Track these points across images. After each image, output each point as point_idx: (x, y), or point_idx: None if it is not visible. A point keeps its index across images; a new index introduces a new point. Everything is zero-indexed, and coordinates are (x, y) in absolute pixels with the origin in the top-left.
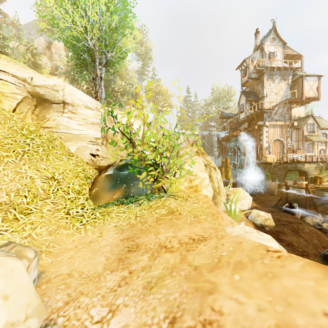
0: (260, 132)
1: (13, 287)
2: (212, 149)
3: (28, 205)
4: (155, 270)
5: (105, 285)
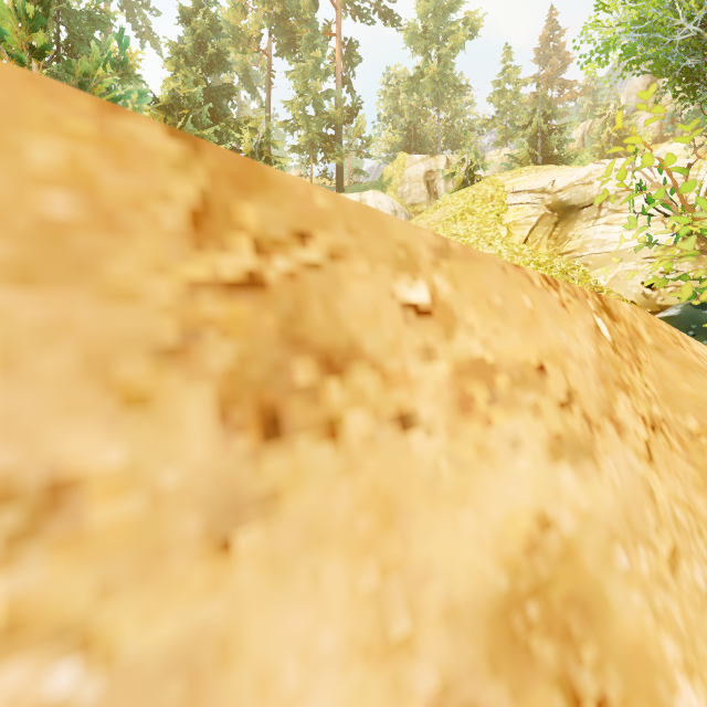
0: None
1: None
2: None
3: None
4: None
5: None
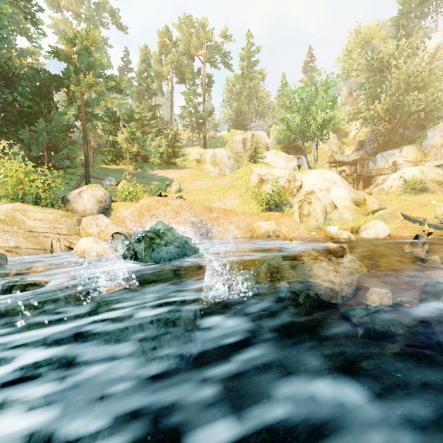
0: None
1: None
2: None
3: None
4: None
5: None
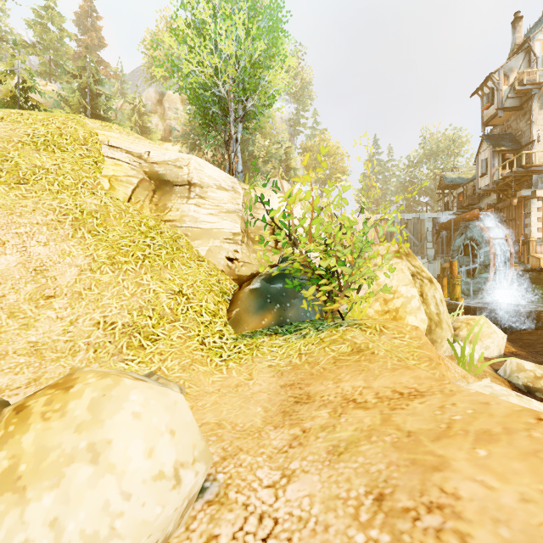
0: (523, 210)
1: (178, 423)
2: (423, 245)
3: (154, 328)
4: (342, 431)
5: (270, 444)
